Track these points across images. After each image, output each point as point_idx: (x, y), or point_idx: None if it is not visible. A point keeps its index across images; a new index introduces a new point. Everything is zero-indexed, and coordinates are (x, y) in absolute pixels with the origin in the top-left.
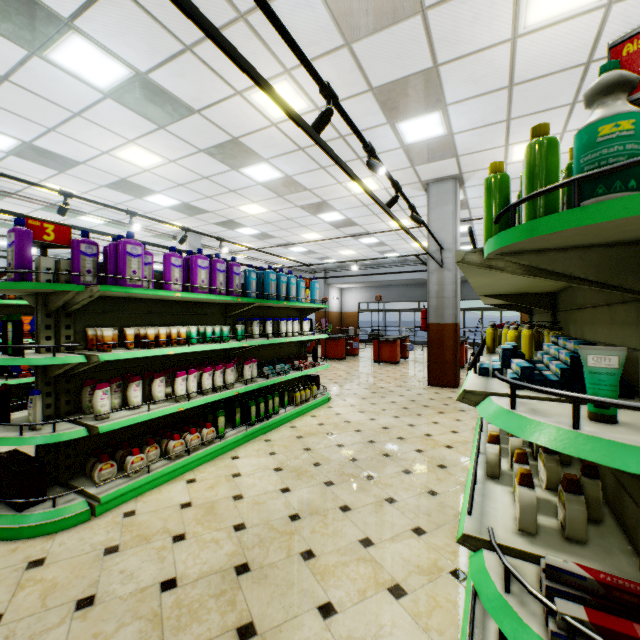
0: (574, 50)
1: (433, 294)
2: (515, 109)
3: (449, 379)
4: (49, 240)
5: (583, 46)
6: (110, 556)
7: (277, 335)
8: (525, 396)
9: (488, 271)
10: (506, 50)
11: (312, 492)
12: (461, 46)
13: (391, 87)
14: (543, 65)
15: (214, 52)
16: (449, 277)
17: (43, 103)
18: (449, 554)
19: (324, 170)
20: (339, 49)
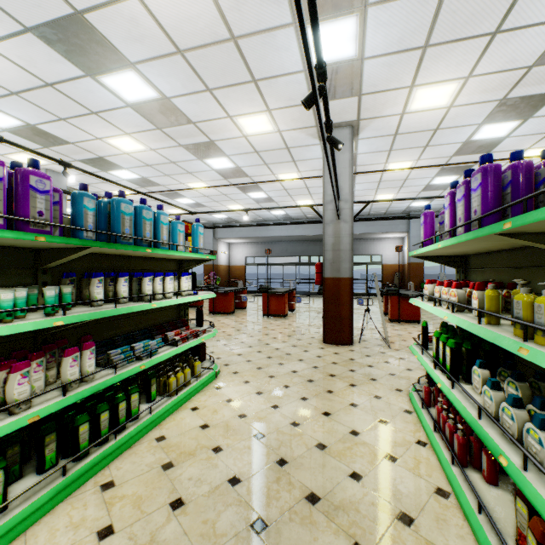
0: None
1: (329, 247)
2: (437, 30)
3: (346, 336)
4: None
5: None
6: None
7: (138, 298)
8: None
9: None
10: None
11: None
12: None
13: None
14: None
15: None
16: (346, 229)
17: None
18: None
19: (211, 94)
20: None
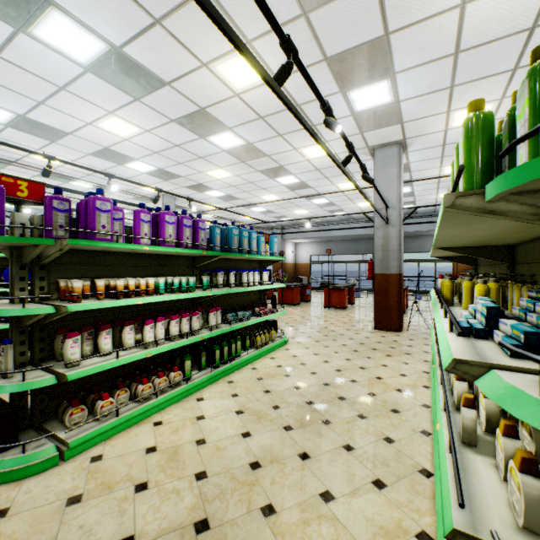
0: (520, 15)
1: (379, 247)
2: (459, 76)
3: (393, 324)
4: (23, 196)
5: (530, 10)
6: (72, 507)
7: (239, 285)
8: (538, 370)
9: (470, 220)
10: (455, 16)
11: (272, 437)
12: (412, 13)
13: (344, 56)
14: (489, 31)
15: (181, 25)
16: (393, 232)
17: (32, 78)
18: (413, 513)
19: (281, 137)
20: (296, 19)
